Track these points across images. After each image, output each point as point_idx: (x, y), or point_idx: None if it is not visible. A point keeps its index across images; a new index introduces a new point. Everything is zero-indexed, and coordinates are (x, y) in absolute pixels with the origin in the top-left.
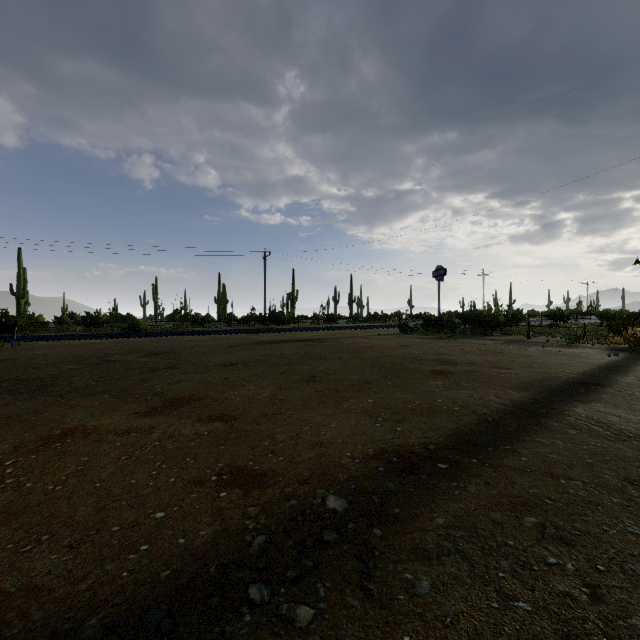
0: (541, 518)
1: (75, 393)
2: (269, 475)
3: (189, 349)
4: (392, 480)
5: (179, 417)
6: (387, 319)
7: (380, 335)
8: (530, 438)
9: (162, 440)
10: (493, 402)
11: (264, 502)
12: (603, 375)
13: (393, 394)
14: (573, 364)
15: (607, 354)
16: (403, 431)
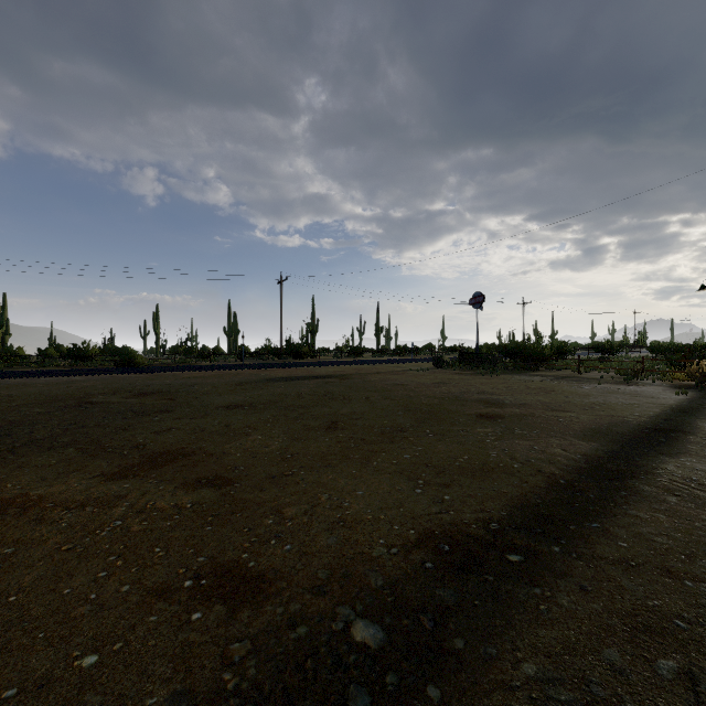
0: (682, 659)
1: (32, 446)
2: (268, 578)
3: (188, 388)
4: (446, 585)
5: (158, 480)
6: (418, 352)
7: (412, 370)
8: (621, 510)
9: (127, 517)
10: (560, 457)
11: (257, 631)
12: (680, 419)
13: (434, 446)
14: (640, 405)
15: (675, 393)
16: (453, 501)
